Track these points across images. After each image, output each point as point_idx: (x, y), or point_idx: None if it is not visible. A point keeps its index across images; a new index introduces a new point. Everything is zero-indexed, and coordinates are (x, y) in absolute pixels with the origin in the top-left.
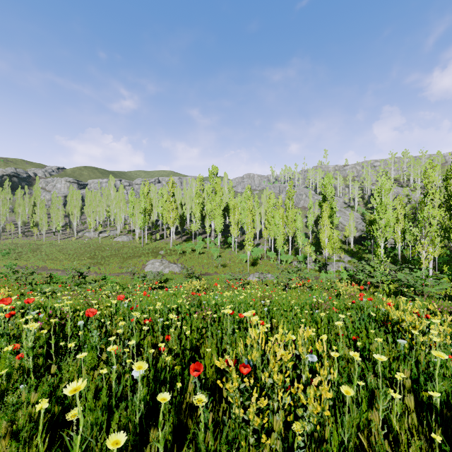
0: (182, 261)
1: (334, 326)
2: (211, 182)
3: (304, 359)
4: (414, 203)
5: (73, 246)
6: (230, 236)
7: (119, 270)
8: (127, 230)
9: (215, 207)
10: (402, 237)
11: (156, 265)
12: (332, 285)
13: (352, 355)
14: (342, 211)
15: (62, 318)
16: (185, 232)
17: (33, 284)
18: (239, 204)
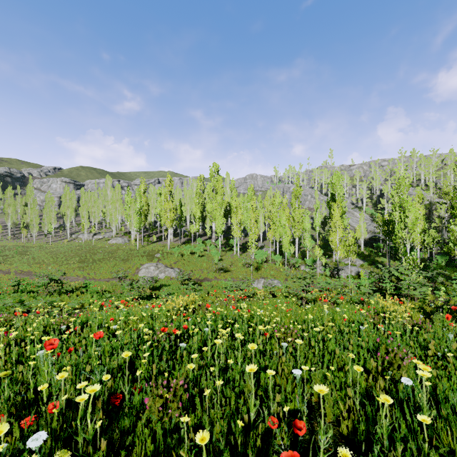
0: (180, 265)
1: None
2: (212, 181)
3: None
4: (428, 203)
5: (64, 248)
6: (232, 238)
7: (110, 275)
8: (123, 232)
9: (216, 207)
10: (422, 239)
11: (151, 269)
12: (365, 300)
13: None
14: (350, 212)
15: None
16: (184, 234)
17: None
18: (242, 204)
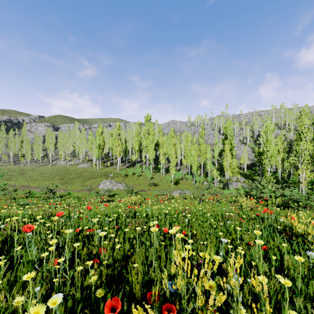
0: (125, 181)
1: (245, 237)
2: (146, 126)
3: (237, 295)
4: (289, 140)
5: (48, 170)
6: (159, 164)
7: (81, 188)
8: (87, 159)
9: (149, 143)
10: (282, 164)
11: (107, 184)
12: (235, 199)
13: (283, 282)
14: (238, 146)
15: (15, 229)
16: (128, 161)
17: (17, 198)
18: (166, 141)
